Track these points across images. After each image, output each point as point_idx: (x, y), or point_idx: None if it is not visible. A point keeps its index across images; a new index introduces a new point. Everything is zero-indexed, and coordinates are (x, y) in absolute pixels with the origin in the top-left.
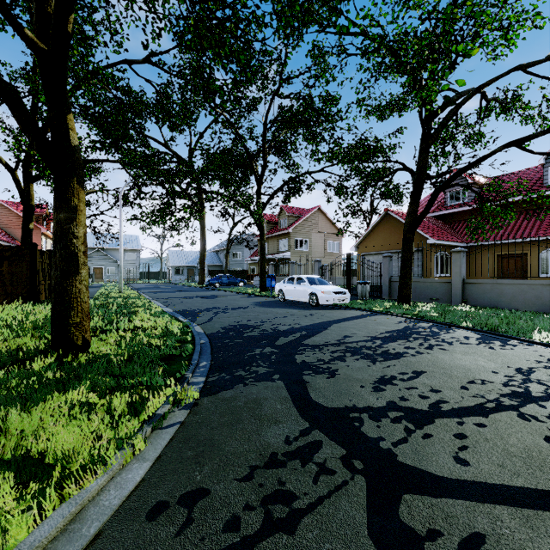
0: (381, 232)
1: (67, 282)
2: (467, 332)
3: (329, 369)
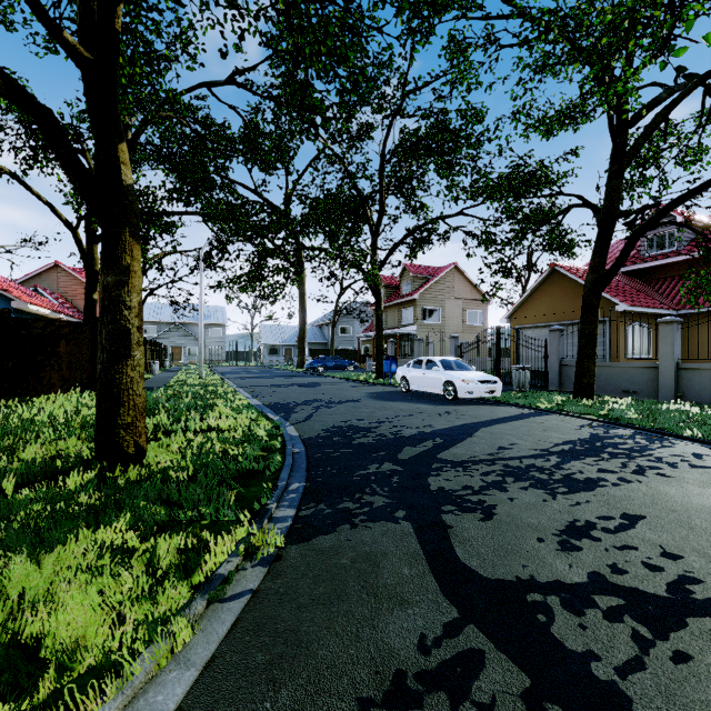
0: (544, 296)
1: (115, 368)
2: (696, 445)
3: (482, 503)
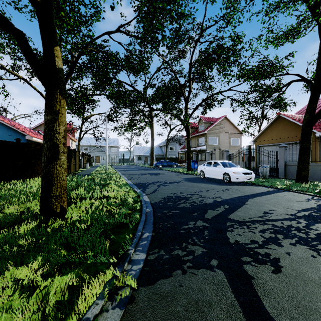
0: (274, 130)
1: (50, 165)
2: None
3: (269, 256)
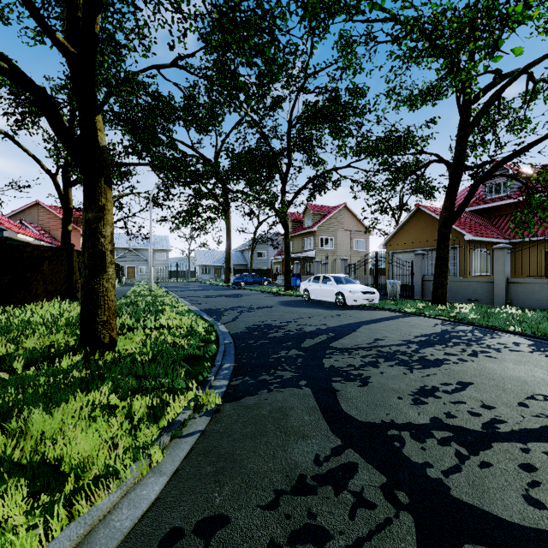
0: (411, 229)
1: (95, 280)
2: (516, 337)
3: (361, 375)
